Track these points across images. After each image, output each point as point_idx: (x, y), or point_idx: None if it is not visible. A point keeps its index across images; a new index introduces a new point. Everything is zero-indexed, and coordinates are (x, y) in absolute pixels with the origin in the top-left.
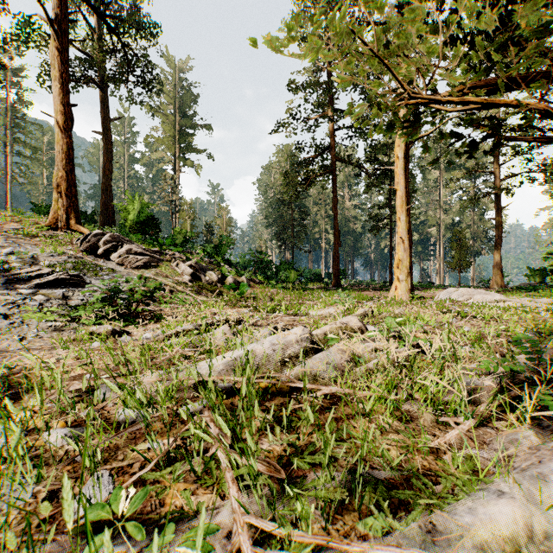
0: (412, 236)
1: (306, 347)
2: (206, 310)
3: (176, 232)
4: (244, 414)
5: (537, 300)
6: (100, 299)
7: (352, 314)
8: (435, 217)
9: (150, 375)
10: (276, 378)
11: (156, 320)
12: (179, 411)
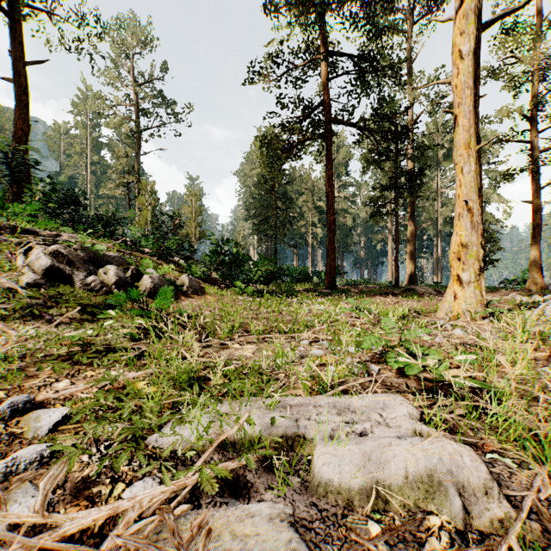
0: (417, 227)
1: None
2: None
3: (106, 212)
4: None
5: None
6: None
7: None
8: (432, 210)
9: None
10: None
11: None
12: None
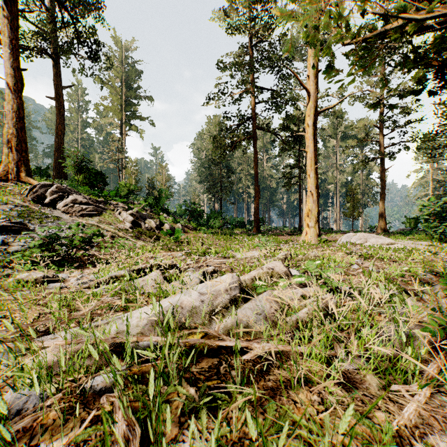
0: None
1: (235, 296)
2: (143, 254)
3: (121, 186)
4: (164, 387)
5: (418, 242)
6: (38, 245)
7: (273, 257)
8: (333, 176)
9: (64, 334)
10: (204, 332)
11: (95, 265)
12: (85, 387)
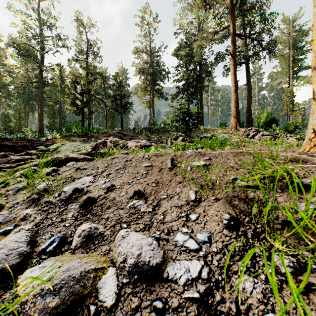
0: None
1: None
2: None
3: (288, 124)
4: None
5: None
6: None
7: None
8: None
9: None
10: None
11: None
12: None
